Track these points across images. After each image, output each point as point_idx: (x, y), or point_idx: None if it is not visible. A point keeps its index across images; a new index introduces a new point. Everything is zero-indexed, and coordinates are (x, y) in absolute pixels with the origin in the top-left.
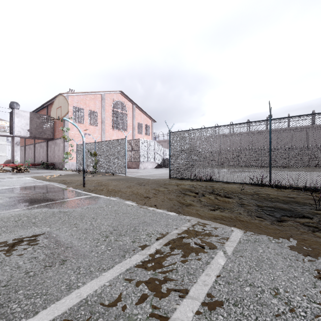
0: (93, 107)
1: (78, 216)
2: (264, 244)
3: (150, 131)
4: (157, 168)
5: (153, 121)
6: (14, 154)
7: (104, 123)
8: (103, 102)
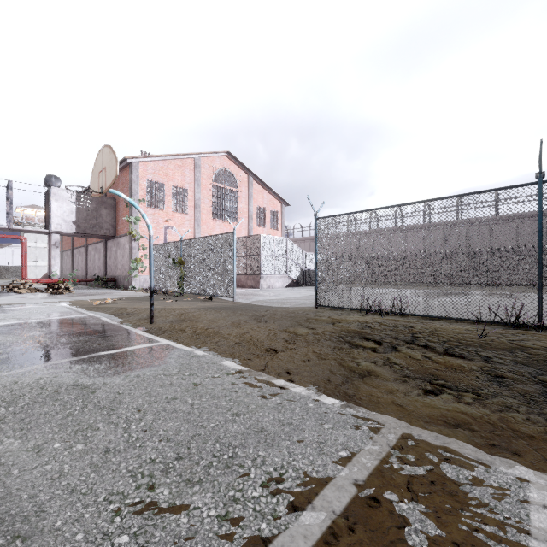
0: (179, 181)
1: (106, 403)
2: None
3: (278, 221)
4: (292, 287)
5: (284, 203)
6: (52, 263)
7: (198, 209)
8: (197, 172)
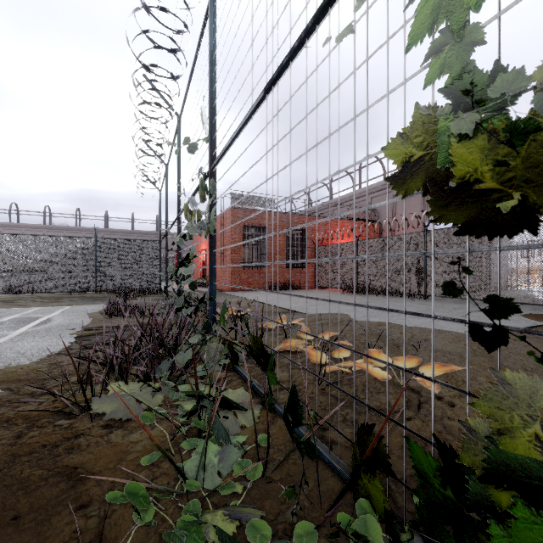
0: None
1: None
2: (83, 306)
3: None
4: None
5: None
6: None
7: None
8: None
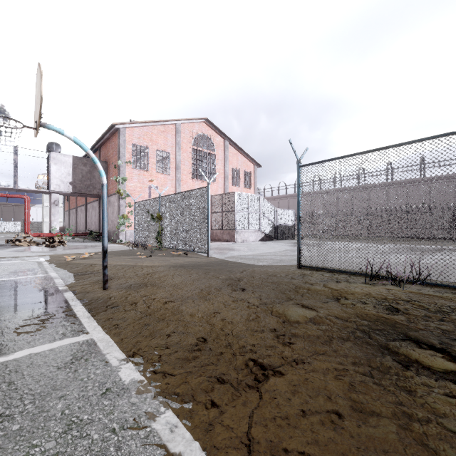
0: (162, 145)
1: None
2: None
3: (251, 181)
4: (264, 241)
5: (256, 165)
6: (51, 219)
7: (179, 170)
8: (178, 137)
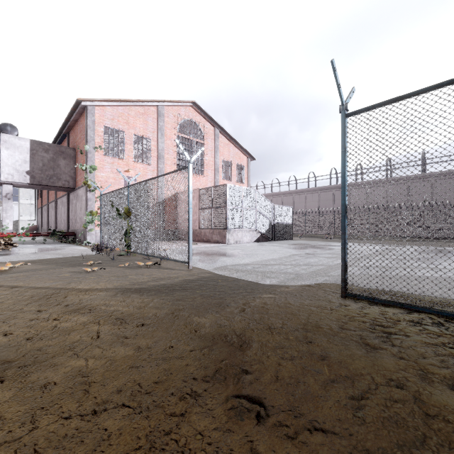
0: (141, 129)
1: None
2: None
3: (244, 175)
4: (261, 242)
5: (249, 157)
6: (2, 216)
7: (162, 159)
8: (161, 121)
